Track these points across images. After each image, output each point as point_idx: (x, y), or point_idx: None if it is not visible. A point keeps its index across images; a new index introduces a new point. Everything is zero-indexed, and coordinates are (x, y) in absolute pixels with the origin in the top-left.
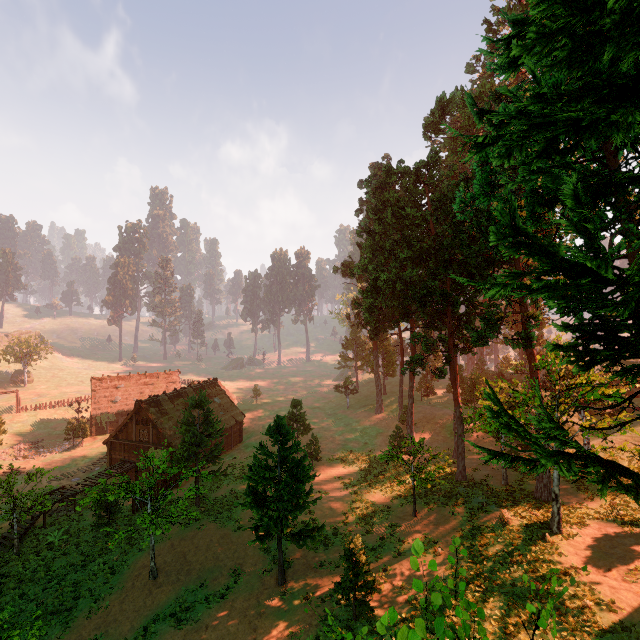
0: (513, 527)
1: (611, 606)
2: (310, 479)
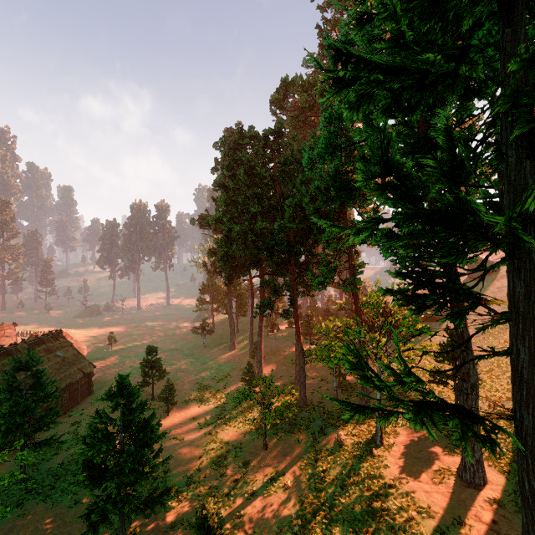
0: (348, 447)
1: (429, 512)
2: (159, 440)
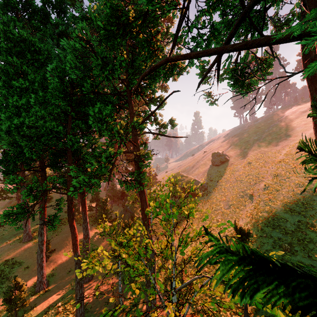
0: None
1: None
2: None
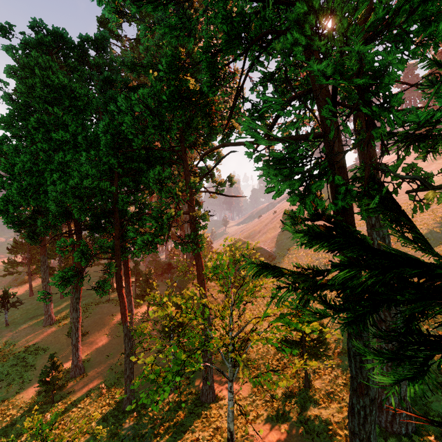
0: None
1: None
2: None
